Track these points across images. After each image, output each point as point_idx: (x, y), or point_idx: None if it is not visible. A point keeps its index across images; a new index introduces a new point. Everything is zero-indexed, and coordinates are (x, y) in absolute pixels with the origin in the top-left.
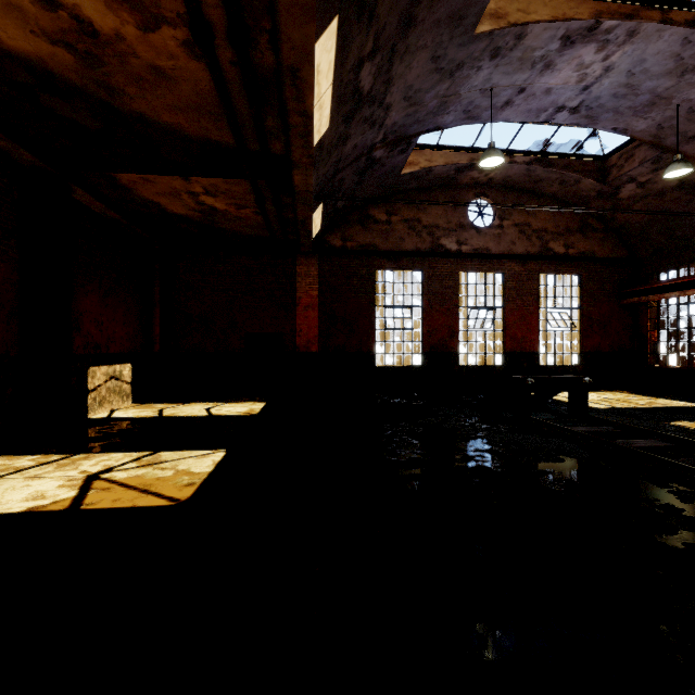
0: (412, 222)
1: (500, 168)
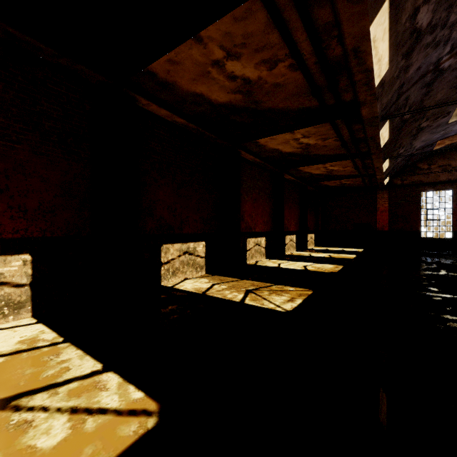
0: (444, 166)
1: None
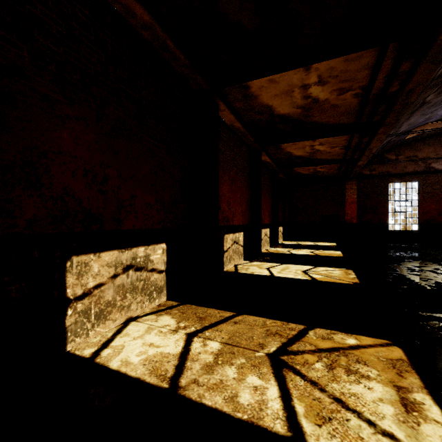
0: (411, 157)
1: None
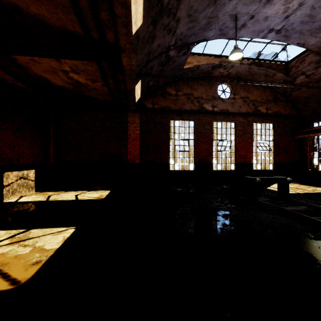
0: (188, 95)
1: (234, 67)
